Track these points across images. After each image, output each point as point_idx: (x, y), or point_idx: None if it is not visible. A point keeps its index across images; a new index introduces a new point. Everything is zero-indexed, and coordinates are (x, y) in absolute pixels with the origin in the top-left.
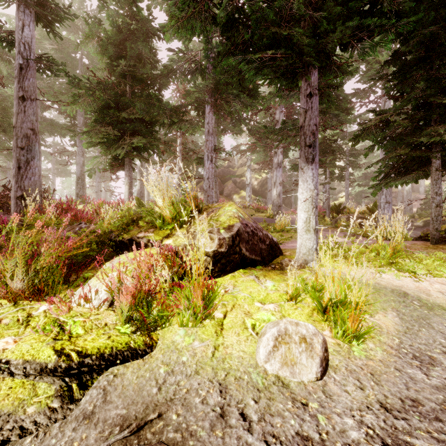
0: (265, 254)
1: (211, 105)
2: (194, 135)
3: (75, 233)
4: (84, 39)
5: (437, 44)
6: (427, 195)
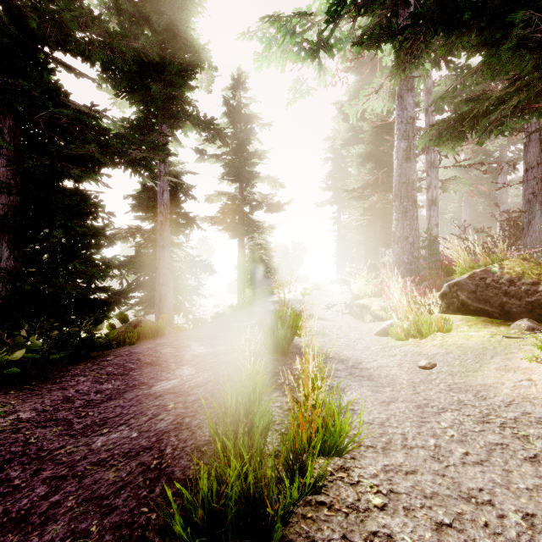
0: (517, 310)
1: None
2: None
3: None
4: None
5: None
6: None
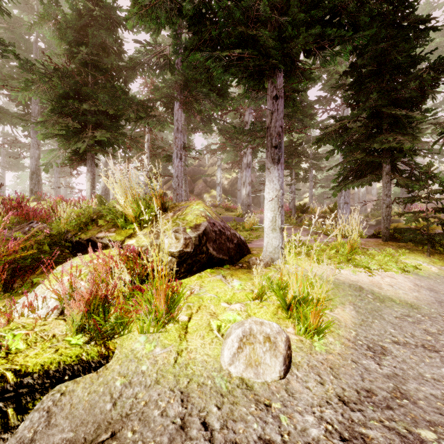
0: (233, 253)
1: (180, 102)
2: (163, 132)
3: (24, 233)
4: (38, 20)
5: (387, 60)
6: (379, 197)
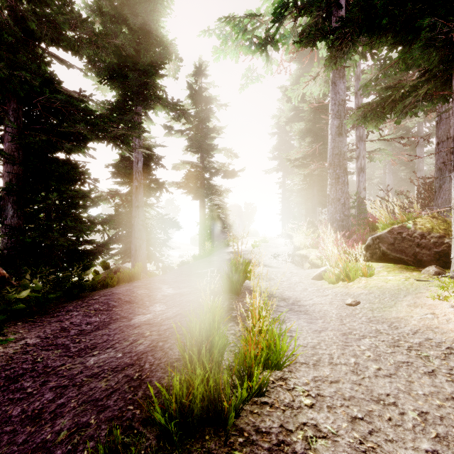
0: (427, 259)
1: None
2: None
3: None
4: None
5: None
6: None
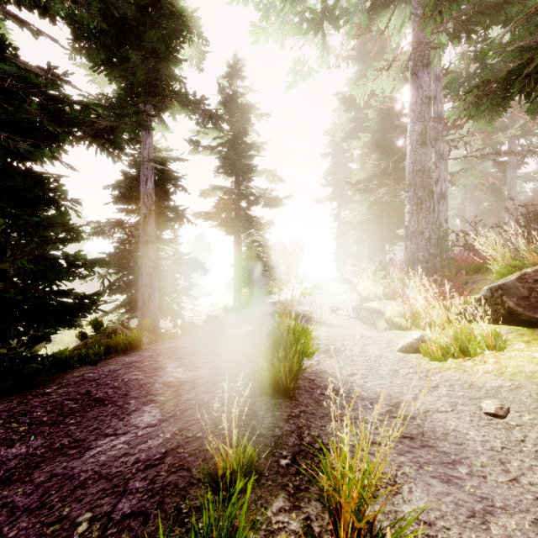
0: None
1: None
2: None
3: None
4: None
5: None
6: None
